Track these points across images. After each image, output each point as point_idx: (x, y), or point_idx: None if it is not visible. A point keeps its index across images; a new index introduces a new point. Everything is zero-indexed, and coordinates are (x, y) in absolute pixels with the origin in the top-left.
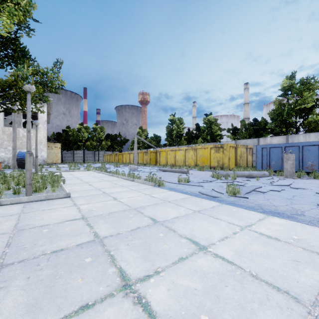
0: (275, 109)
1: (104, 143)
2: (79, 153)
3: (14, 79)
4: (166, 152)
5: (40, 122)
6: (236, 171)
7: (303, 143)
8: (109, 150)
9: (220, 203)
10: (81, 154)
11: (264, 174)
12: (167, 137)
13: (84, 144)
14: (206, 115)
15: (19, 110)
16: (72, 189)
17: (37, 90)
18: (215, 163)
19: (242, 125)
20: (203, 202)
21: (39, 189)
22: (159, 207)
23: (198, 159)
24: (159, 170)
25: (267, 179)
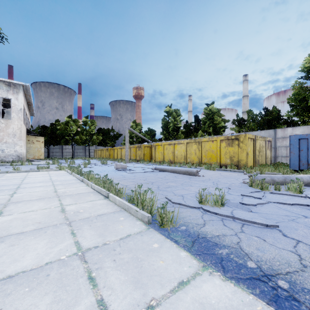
0: (296, 93)
1: (96, 138)
2: (68, 148)
3: None
4: (163, 146)
5: (13, 111)
6: (286, 175)
7: None
8: (101, 145)
9: None
10: (71, 149)
11: None
12: (162, 131)
13: (74, 138)
14: (207, 105)
15: None
16: None
17: None
18: (226, 159)
19: (249, 116)
20: None
21: None
22: None
23: (203, 154)
24: (155, 169)
25: None
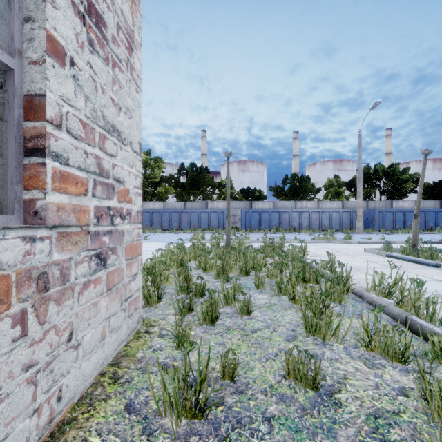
0: None
1: None
2: None
3: None
4: None
5: None
6: None
7: (143, 210)
8: None
9: None
10: None
11: None
12: None
13: None
14: None
15: None
16: None
17: None
18: None
19: None
20: None
21: None
22: None
23: None
24: None
25: None
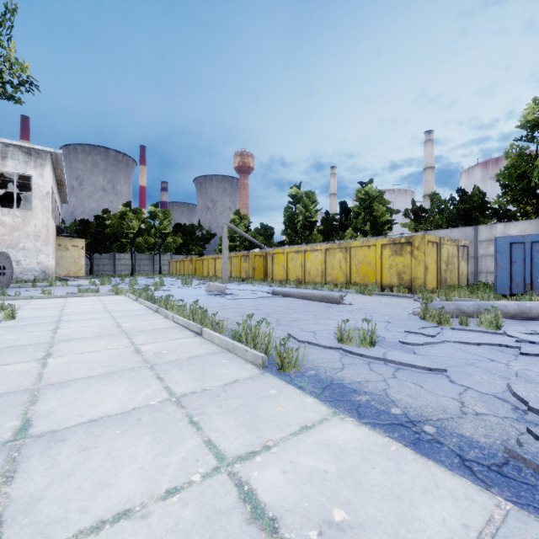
0: (512, 165)
1: (171, 240)
2: (124, 259)
3: None
4: (286, 255)
5: (36, 197)
6: (480, 302)
7: None
8: (180, 253)
9: None
10: (130, 260)
11: None
12: (285, 228)
13: (134, 241)
14: (361, 184)
15: None
16: None
17: None
18: (392, 277)
19: (434, 203)
20: None
21: None
22: None
23: (353, 269)
24: (272, 293)
25: None
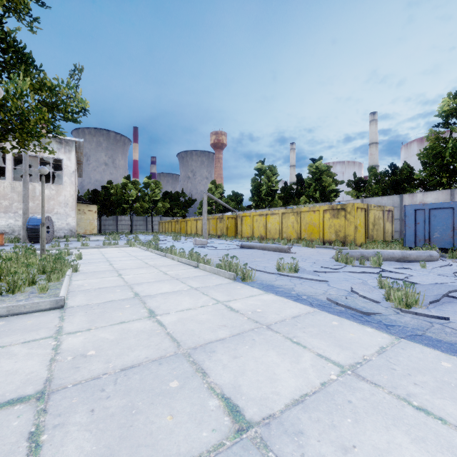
0: (430, 147)
1: (161, 205)
2: (124, 220)
3: (2, 97)
4: (252, 217)
5: (65, 174)
6: (377, 250)
7: None
8: (168, 215)
9: (392, 336)
10: (128, 221)
11: (431, 255)
12: (252, 196)
13: (132, 206)
14: (313, 160)
15: (36, 157)
16: (81, 286)
17: (39, 115)
18: (331, 234)
19: (371, 175)
20: (348, 329)
21: (15, 286)
22: (248, 348)
23: (302, 228)
24: (241, 246)
25: (440, 265)
